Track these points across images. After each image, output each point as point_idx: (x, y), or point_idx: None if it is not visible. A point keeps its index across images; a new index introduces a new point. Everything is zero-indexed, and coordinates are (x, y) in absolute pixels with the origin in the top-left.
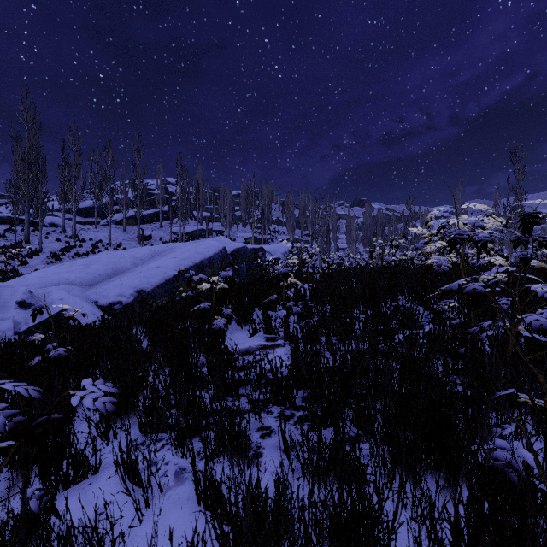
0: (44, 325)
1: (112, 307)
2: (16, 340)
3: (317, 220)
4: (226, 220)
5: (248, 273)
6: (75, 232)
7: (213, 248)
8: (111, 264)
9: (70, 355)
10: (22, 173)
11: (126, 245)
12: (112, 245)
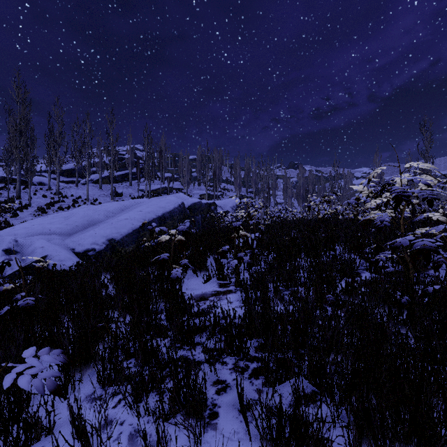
0: (27, 269)
1: (86, 253)
2: (1, 283)
3: (259, 180)
4: (185, 180)
5: (202, 224)
6: (59, 190)
7: (173, 203)
8: (87, 217)
9: (39, 304)
10: (14, 140)
11: (101, 200)
12: (89, 200)
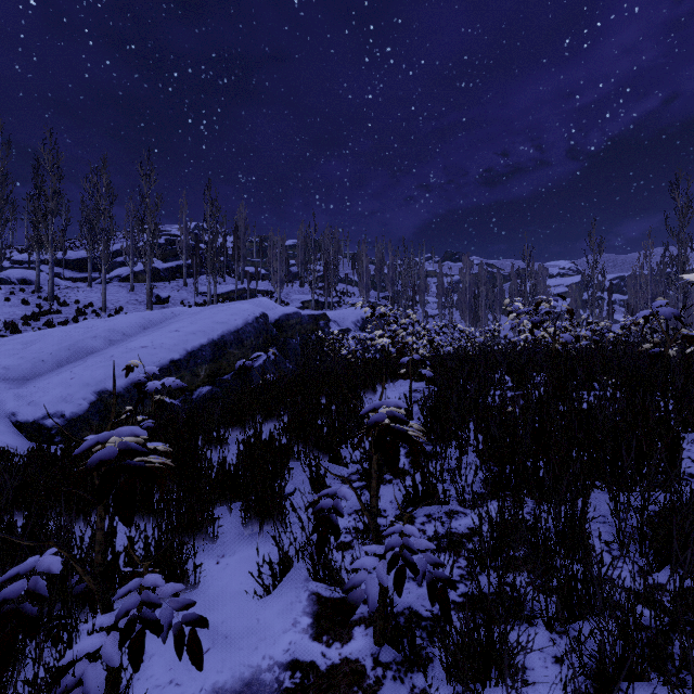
0: None
1: (43, 423)
2: None
3: (400, 278)
4: (276, 277)
5: (303, 352)
6: (53, 292)
7: (244, 315)
8: (67, 342)
9: None
10: None
11: (129, 311)
12: (108, 311)
